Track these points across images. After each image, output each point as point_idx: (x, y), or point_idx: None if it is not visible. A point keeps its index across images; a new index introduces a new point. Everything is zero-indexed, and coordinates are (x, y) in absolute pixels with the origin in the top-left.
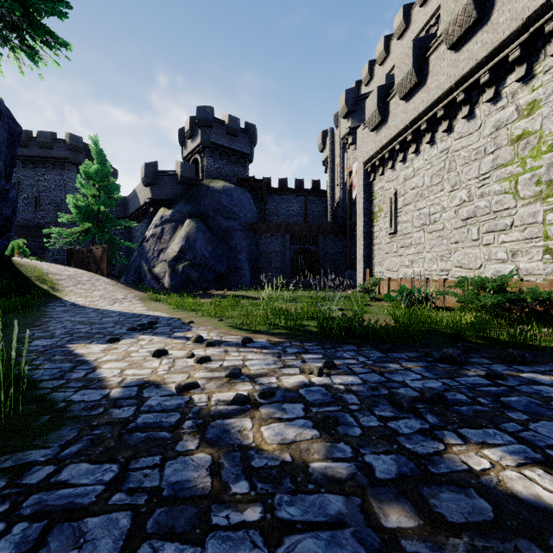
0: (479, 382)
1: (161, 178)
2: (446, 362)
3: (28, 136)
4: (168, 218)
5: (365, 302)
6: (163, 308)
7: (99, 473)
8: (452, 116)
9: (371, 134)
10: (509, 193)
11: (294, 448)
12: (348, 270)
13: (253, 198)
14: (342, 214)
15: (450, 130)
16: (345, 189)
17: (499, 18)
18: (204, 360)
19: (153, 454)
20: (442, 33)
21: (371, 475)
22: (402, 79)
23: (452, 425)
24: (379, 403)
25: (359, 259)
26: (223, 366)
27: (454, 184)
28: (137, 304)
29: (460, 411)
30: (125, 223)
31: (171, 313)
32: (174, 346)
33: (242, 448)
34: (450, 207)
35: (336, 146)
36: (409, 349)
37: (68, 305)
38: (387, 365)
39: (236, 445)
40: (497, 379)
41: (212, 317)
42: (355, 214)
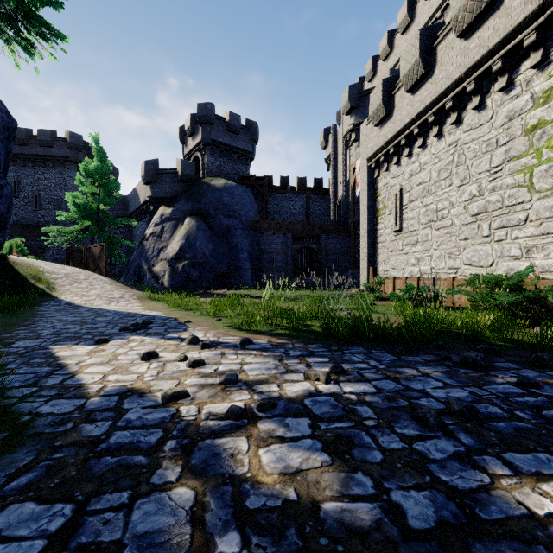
0: (512, 391)
1: (161, 176)
2: (468, 367)
3: (28, 134)
4: (168, 216)
5: (370, 301)
6: (161, 307)
7: (46, 518)
8: (461, 107)
9: (375, 129)
10: (523, 187)
11: (299, 481)
12: (351, 268)
13: (255, 196)
14: (345, 212)
15: (459, 122)
16: (348, 187)
17: (513, 1)
18: (197, 364)
19: (121, 488)
20: (451, 20)
21: (402, 523)
22: (408, 70)
23: (492, 448)
24: (399, 417)
25: (362, 258)
26: (218, 371)
27: (463, 178)
28: (134, 303)
29: (498, 429)
30: (125, 221)
31: (168, 312)
32: (167, 347)
33: (234, 480)
34: (459, 203)
35: (339, 143)
36: (424, 352)
37: (63, 304)
38: (402, 371)
39: (227, 475)
40: (531, 388)
41: (210, 317)
42: (358, 212)
